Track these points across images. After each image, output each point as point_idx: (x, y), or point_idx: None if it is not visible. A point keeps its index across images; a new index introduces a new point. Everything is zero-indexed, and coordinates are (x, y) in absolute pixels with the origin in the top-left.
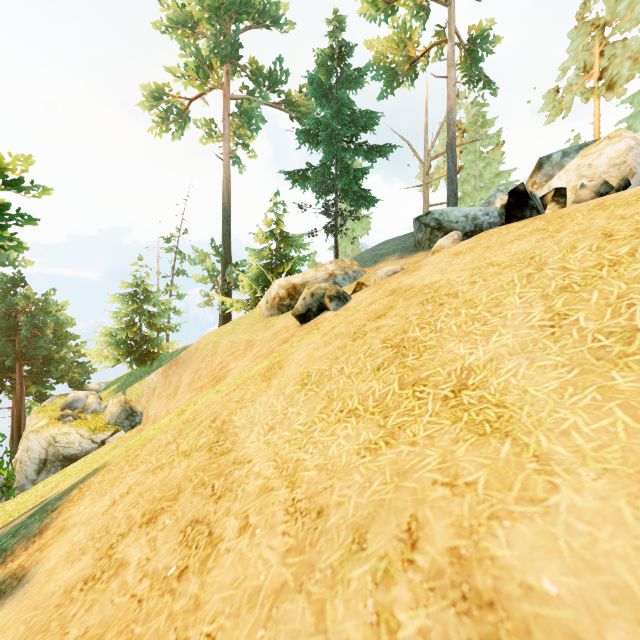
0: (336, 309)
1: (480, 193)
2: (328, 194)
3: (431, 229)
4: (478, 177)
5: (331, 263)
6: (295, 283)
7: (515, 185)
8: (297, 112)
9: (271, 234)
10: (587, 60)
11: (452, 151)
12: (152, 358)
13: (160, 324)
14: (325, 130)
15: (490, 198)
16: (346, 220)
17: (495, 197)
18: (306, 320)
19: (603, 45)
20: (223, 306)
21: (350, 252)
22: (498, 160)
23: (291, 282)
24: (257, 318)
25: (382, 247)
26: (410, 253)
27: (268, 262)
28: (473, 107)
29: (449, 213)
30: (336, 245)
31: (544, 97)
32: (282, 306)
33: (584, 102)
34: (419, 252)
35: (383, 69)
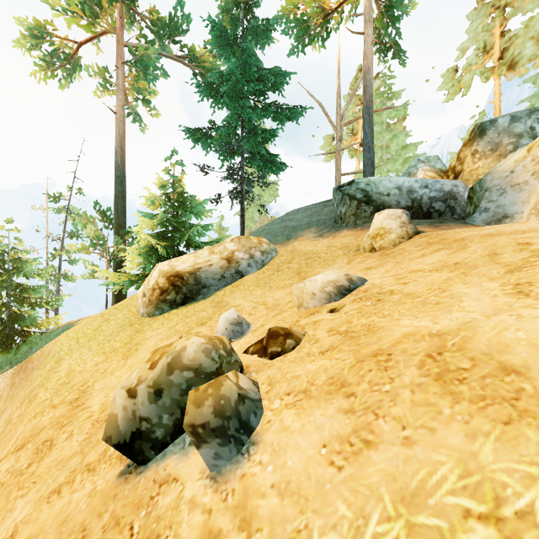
0: (214, 467)
1: (387, 165)
2: (233, 156)
3: (358, 202)
4: (385, 148)
5: (233, 241)
6: (182, 270)
7: (436, 156)
8: (201, 68)
9: (167, 198)
10: (487, 40)
11: (369, 115)
12: (24, 339)
13: (36, 298)
14: (229, 81)
15: (410, 169)
16: (253, 186)
17: (416, 168)
18: (137, 461)
19: (504, 25)
20: (107, 282)
21: (257, 218)
22: (405, 132)
23: (177, 268)
24: (132, 313)
25: (292, 217)
26: (331, 230)
27: (163, 230)
28: (380, 78)
29: (378, 183)
30: (242, 213)
31: (443, 76)
32: (163, 302)
33: (484, 81)
34: (343, 230)
35: (294, 21)
